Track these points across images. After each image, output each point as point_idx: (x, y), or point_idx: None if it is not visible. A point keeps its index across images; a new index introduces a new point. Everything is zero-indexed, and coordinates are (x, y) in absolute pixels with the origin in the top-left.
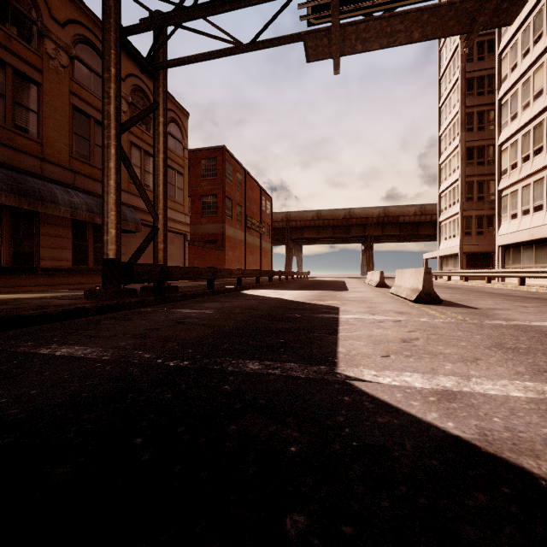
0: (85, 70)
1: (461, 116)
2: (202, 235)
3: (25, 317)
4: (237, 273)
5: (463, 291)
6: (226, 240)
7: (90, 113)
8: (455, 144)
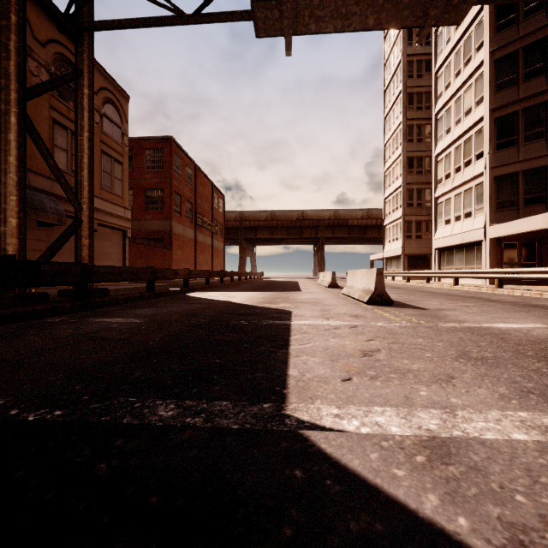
0: None
1: (403, 127)
2: (146, 232)
3: None
4: (183, 274)
5: (408, 290)
6: (173, 238)
7: None
8: (398, 153)
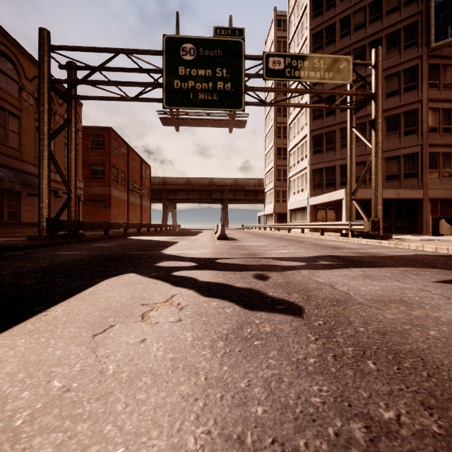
0: (2, 75)
1: (274, 128)
2: (91, 195)
3: (17, 247)
4: (123, 226)
5: (257, 235)
6: (112, 200)
7: (5, 107)
8: (272, 145)
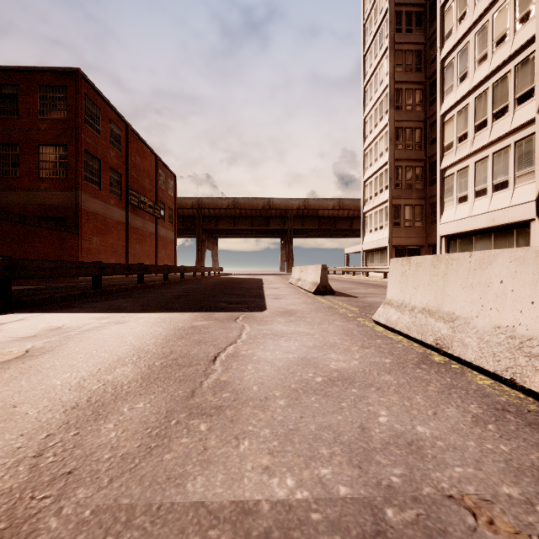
0: None
1: (390, 91)
2: (40, 208)
3: None
4: None
5: None
6: (84, 218)
7: None
8: (384, 124)
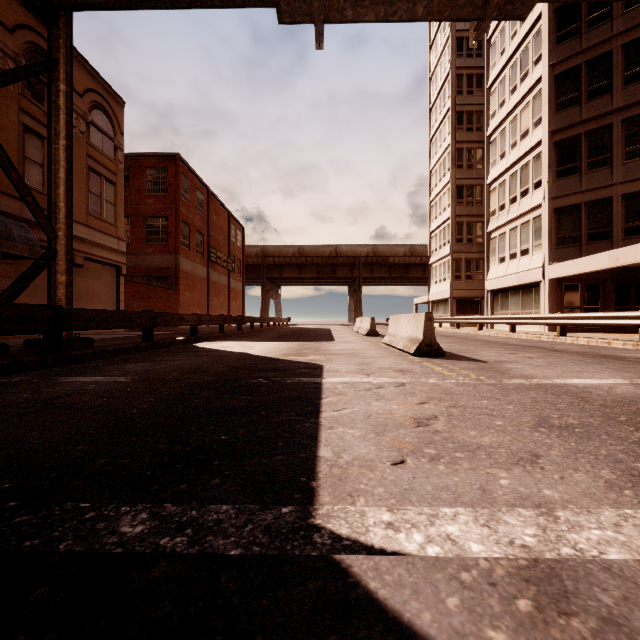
0: None
1: (451, 151)
2: (146, 269)
3: None
4: (190, 320)
5: (459, 339)
6: (181, 277)
7: None
8: (446, 181)
